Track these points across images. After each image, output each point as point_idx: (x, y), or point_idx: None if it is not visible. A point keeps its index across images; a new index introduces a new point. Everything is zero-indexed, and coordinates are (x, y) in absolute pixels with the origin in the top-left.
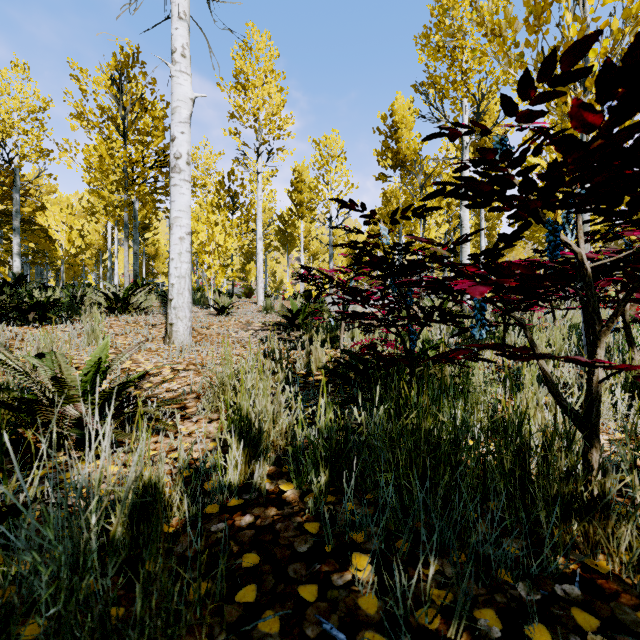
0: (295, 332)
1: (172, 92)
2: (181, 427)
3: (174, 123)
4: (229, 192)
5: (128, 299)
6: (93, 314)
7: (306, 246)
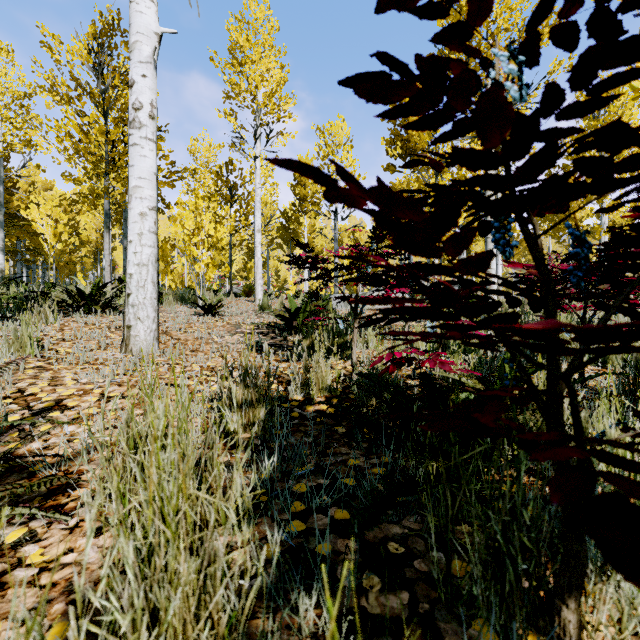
0: (293, 336)
1: (130, 23)
2: (31, 549)
3: (133, 63)
4: (227, 183)
5: (97, 296)
6: (43, 314)
7: (310, 244)
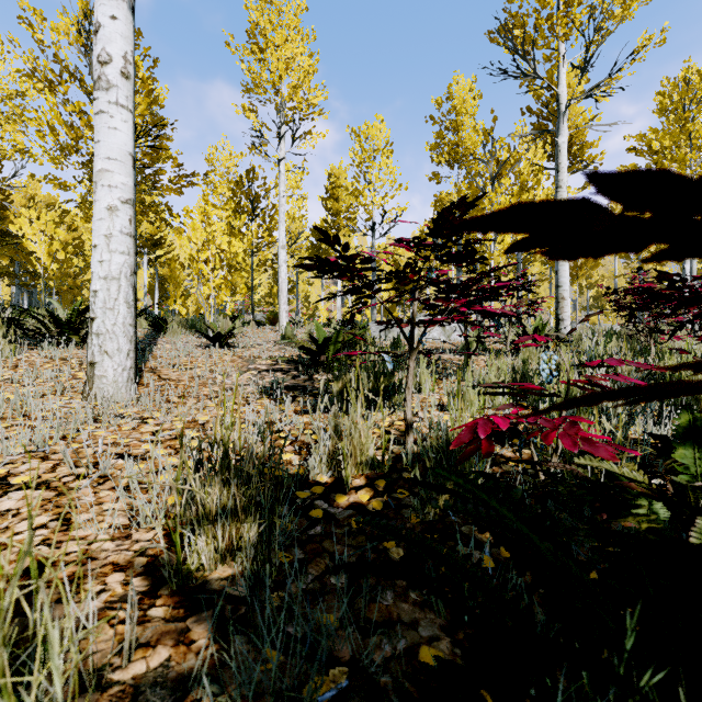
0: (321, 374)
1: None
2: None
3: None
4: (247, 193)
5: (77, 323)
6: None
7: None
